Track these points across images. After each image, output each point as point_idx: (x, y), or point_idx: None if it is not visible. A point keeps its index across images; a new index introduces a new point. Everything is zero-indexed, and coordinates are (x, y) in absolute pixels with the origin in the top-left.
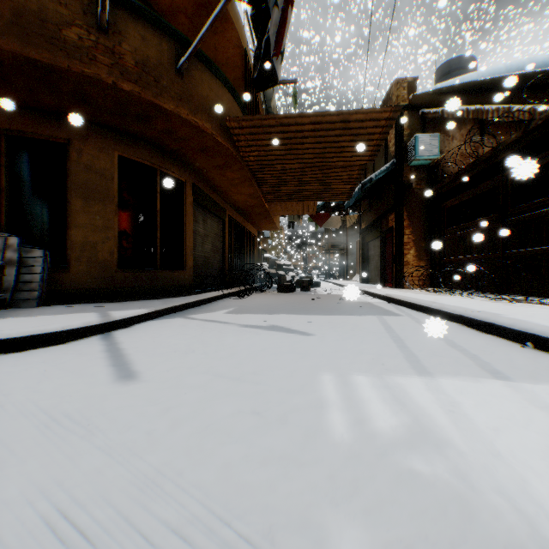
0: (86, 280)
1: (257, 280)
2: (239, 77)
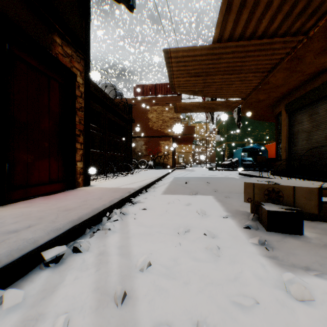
0: None
1: None
2: None
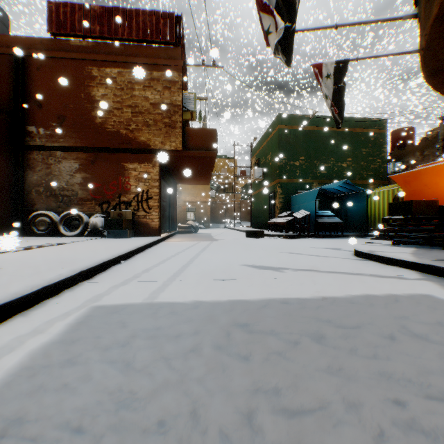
0: None
1: None
2: None
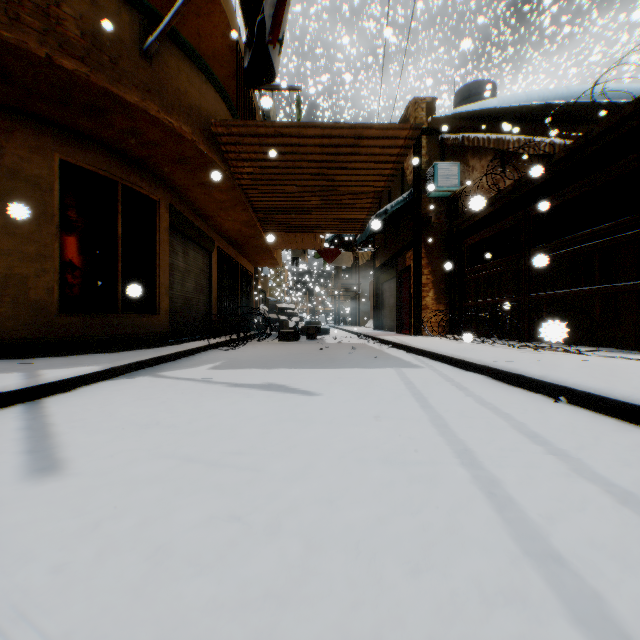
0: (11, 327)
1: (254, 327)
2: (230, 76)
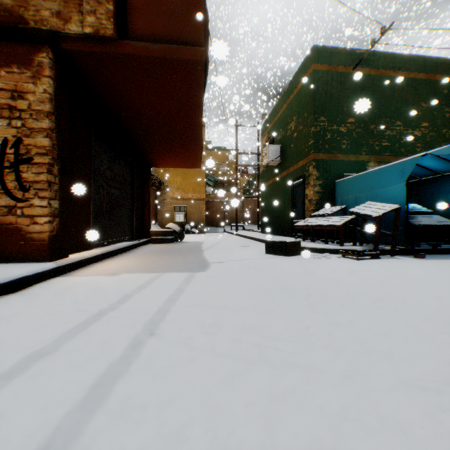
0: None
1: None
2: None
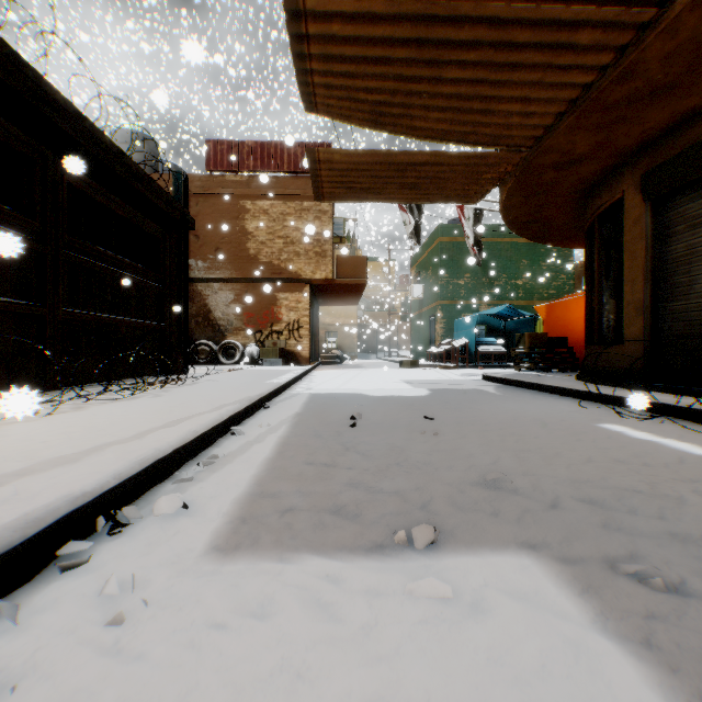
0: None
1: None
2: None
